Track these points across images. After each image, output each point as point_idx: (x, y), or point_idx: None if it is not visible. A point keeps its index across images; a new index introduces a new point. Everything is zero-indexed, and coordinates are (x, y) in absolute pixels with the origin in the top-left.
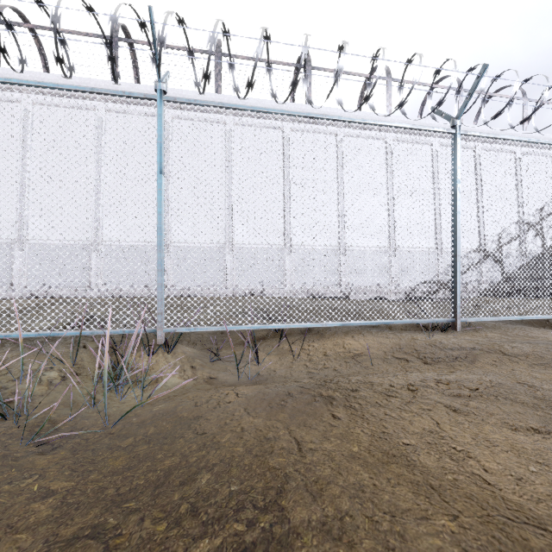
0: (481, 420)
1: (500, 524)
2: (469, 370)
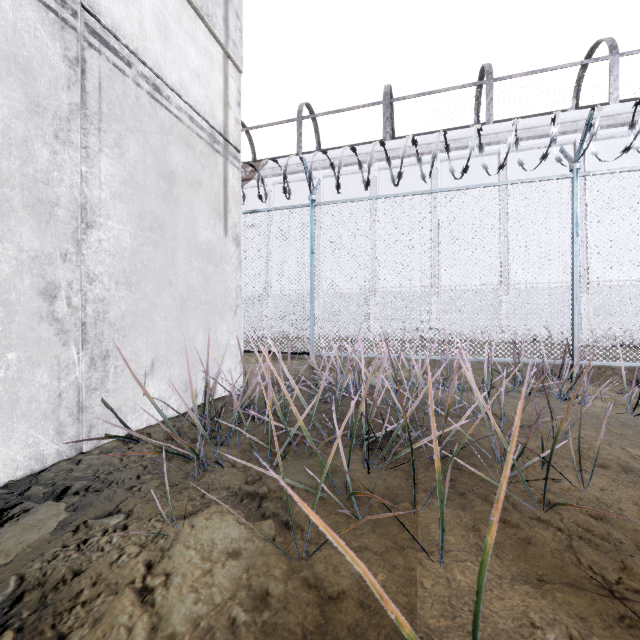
0: None
1: None
2: None
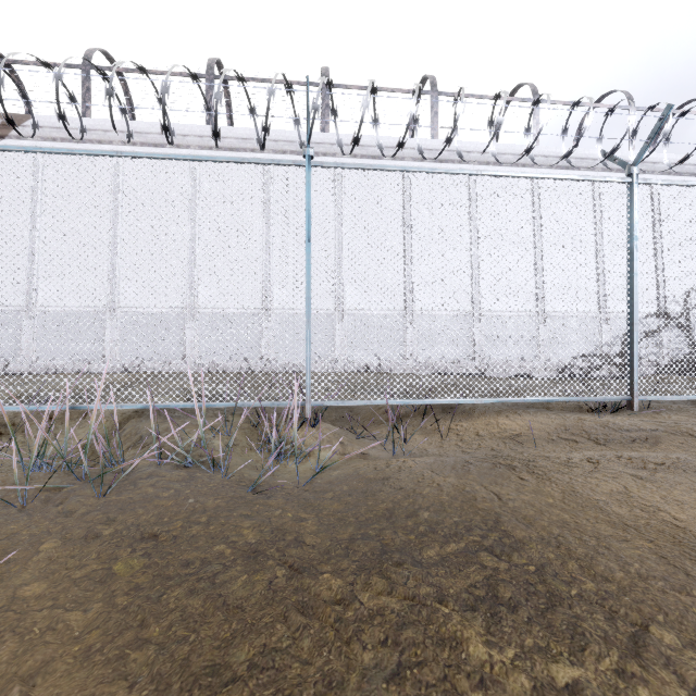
0: (669, 486)
1: (690, 545)
2: (651, 451)
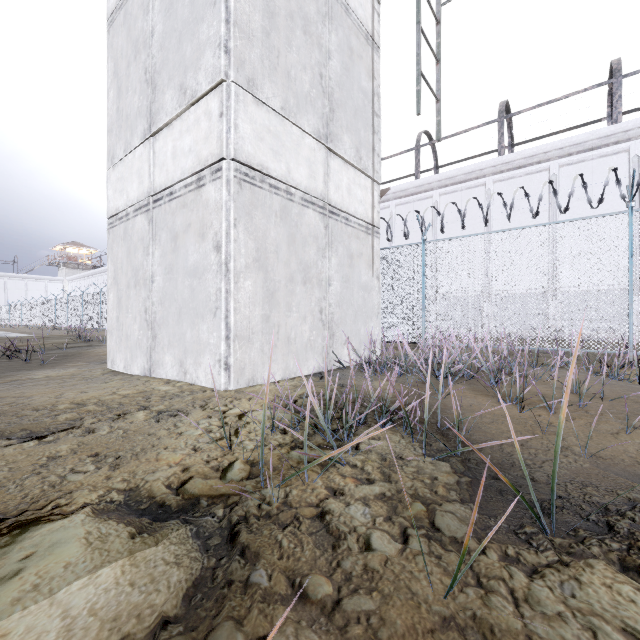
0: None
1: None
2: None
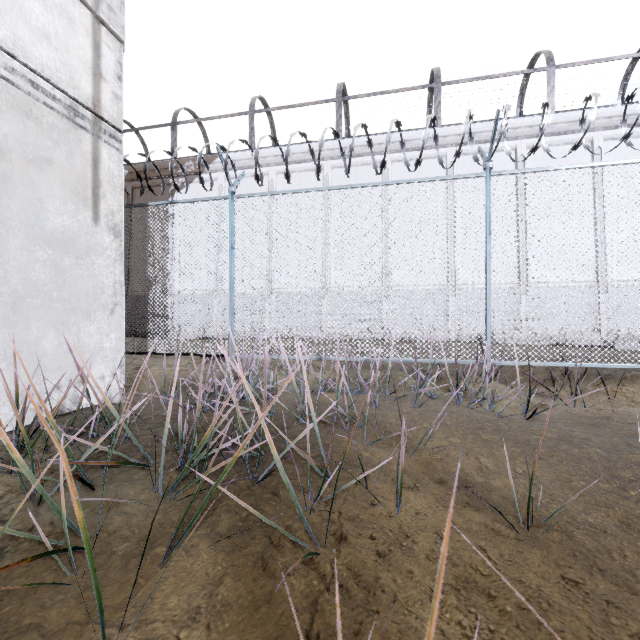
0: None
1: None
2: None
